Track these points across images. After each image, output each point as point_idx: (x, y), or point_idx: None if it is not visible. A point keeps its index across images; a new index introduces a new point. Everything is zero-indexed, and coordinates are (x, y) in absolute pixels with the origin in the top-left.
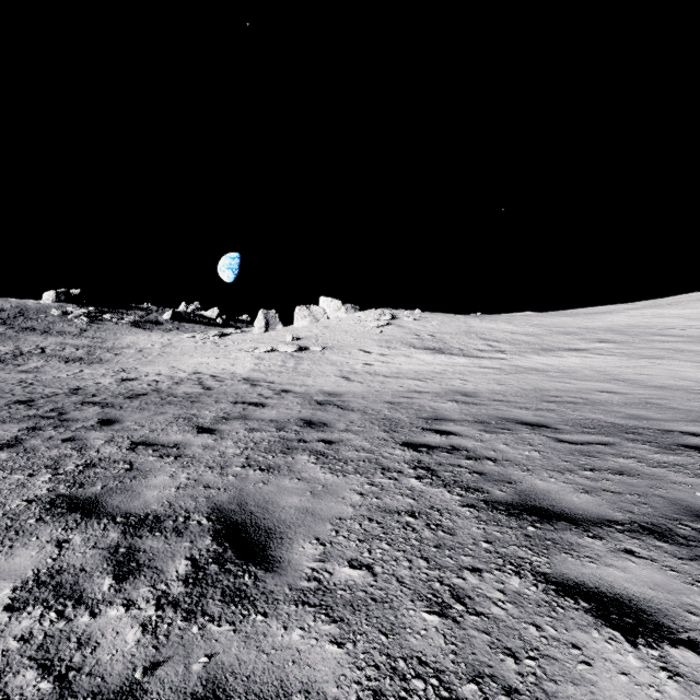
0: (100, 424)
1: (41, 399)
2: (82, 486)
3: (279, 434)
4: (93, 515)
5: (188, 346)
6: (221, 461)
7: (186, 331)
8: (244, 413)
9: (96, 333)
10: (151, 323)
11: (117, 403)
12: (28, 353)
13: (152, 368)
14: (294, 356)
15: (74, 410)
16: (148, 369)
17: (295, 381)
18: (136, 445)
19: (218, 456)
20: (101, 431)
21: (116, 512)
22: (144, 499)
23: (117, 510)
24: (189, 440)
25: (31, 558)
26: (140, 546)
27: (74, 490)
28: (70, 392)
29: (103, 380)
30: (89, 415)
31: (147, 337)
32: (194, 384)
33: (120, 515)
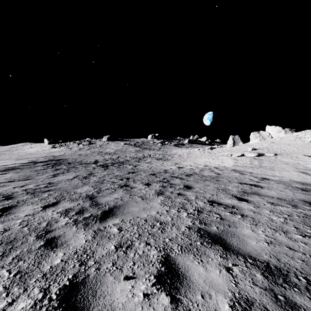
0: (186, 188)
1: (157, 174)
2: (205, 224)
3: (299, 211)
4: (229, 250)
5: (197, 153)
6: (276, 225)
7: (194, 147)
8: (254, 191)
9: (163, 149)
10: (180, 144)
11: (184, 178)
12: (146, 156)
13: (186, 163)
14: (256, 158)
15: (171, 180)
16: (185, 163)
17: (266, 173)
18: (211, 203)
19: (270, 221)
20: (189, 191)
21: (242, 252)
22: (251, 246)
23: (241, 250)
24: (237, 204)
25: (219, 276)
26: (293, 299)
27: (204, 226)
28: (164, 171)
29: (172, 167)
30: (178, 182)
31: (180, 150)
32: (209, 171)
33: (247, 256)
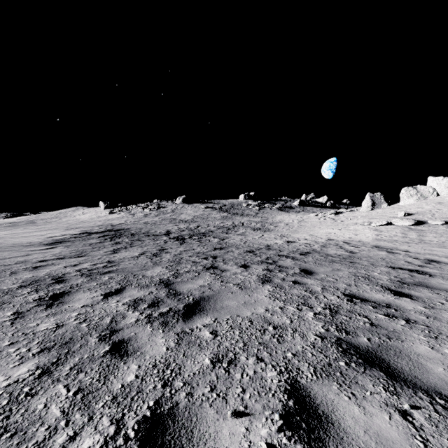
0: (304, 273)
1: (256, 251)
2: (347, 332)
3: None
4: (398, 380)
5: (314, 221)
6: None
7: (309, 212)
8: (418, 280)
9: (262, 214)
10: (288, 208)
11: (298, 257)
12: (238, 225)
13: (298, 235)
14: (412, 228)
15: (279, 260)
16: (296, 235)
17: (433, 251)
18: (350, 297)
19: None
20: (309, 279)
21: (422, 385)
22: (436, 375)
23: (419, 382)
24: (395, 302)
25: (390, 426)
26: None
27: (345, 336)
28: (266, 247)
29: (277, 241)
30: (290, 264)
31: (288, 216)
32: (336, 248)
33: (434, 393)
